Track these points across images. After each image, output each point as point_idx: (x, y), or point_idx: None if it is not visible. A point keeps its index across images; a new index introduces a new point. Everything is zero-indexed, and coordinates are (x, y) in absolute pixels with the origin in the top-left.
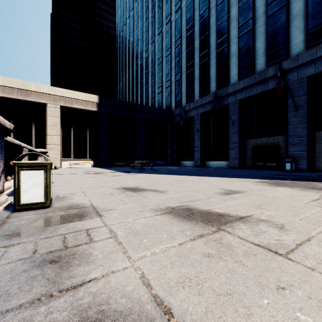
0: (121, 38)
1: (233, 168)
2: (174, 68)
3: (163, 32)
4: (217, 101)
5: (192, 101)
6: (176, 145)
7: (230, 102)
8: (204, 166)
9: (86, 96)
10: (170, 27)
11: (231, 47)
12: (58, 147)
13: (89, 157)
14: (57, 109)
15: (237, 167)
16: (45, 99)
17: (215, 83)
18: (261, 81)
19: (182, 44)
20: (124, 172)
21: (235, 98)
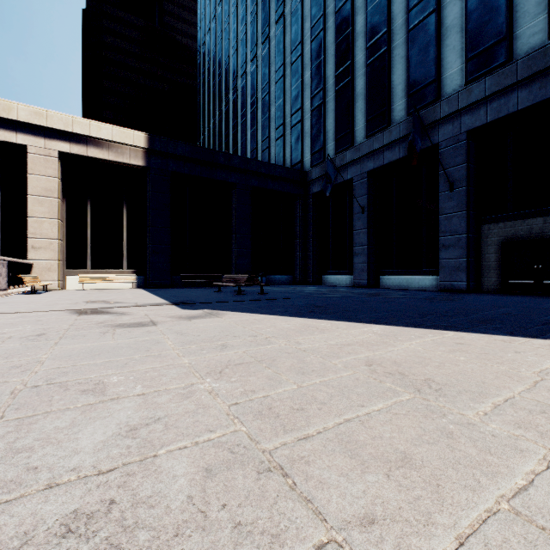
0: (206, 46)
1: (453, 292)
2: (310, 83)
3: (286, 15)
4: (417, 132)
5: (350, 148)
6: (313, 242)
7: (442, 139)
8: (376, 285)
9: (120, 133)
10: (300, 1)
11: (445, 10)
12: (53, 243)
13: (129, 266)
14: (52, 159)
15: (462, 290)
16: (22, 136)
17: (404, 101)
18: (534, 76)
19: (326, 31)
20: (184, 305)
21: (458, 127)
